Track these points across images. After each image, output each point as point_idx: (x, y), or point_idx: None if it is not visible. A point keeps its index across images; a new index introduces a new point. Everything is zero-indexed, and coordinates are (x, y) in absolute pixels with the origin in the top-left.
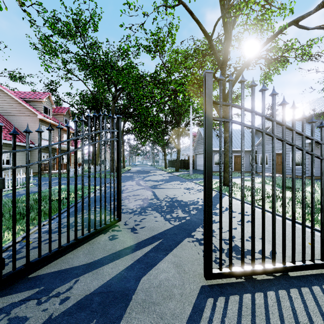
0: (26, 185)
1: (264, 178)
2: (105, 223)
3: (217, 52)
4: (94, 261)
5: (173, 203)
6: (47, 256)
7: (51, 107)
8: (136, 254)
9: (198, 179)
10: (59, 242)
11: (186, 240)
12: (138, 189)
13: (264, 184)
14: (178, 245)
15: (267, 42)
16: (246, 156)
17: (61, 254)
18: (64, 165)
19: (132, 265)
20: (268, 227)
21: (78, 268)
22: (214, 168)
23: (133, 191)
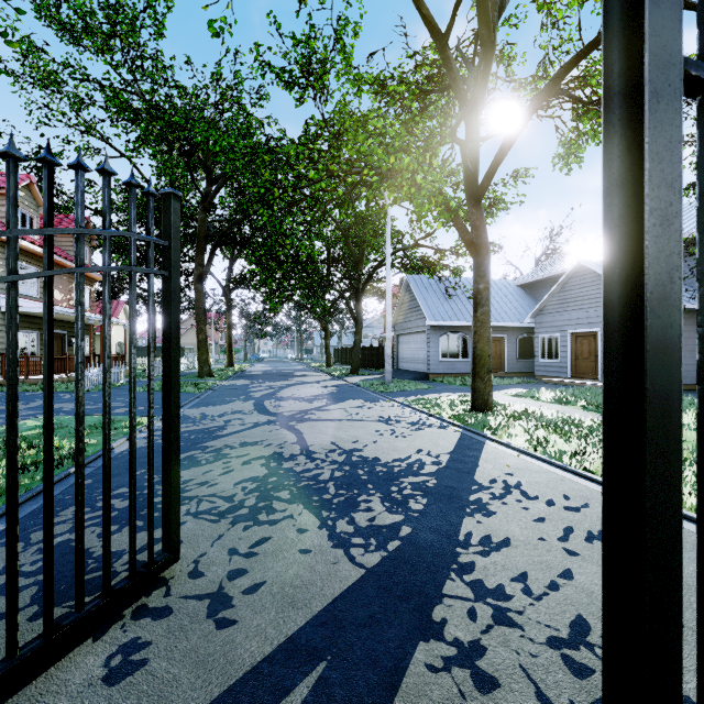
0: None
1: None
2: (103, 587)
3: (459, 79)
4: None
5: (355, 469)
6: None
7: (36, 212)
8: None
9: (406, 393)
10: None
11: (419, 661)
12: (258, 423)
13: None
14: (394, 702)
15: (592, 47)
16: (509, 339)
17: None
18: (70, 360)
19: None
20: None
21: None
22: (441, 366)
23: (245, 431)
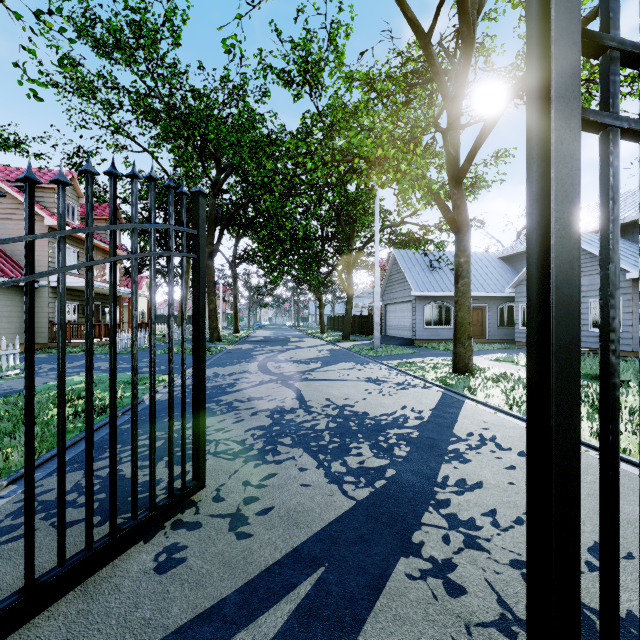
0: None
1: None
2: (150, 503)
3: (441, 73)
4: None
5: (347, 421)
6: None
7: (77, 201)
8: None
9: (393, 357)
10: None
11: (400, 571)
12: (262, 381)
13: None
14: (379, 598)
15: None
16: (490, 307)
17: None
18: (104, 327)
19: None
20: (622, 506)
21: None
22: (426, 333)
23: (251, 388)
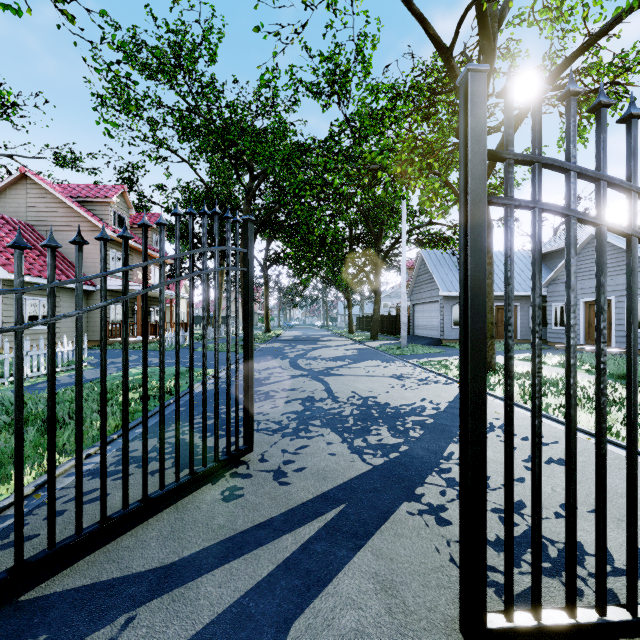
0: (15, 376)
1: (635, 365)
2: (215, 457)
3: None
4: (180, 560)
5: (369, 409)
6: (69, 546)
7: (127, 213)
8: (282, 544)
9: (419, 356)
10: (103, 509)
11: (402, 509)
12: (294, 376)
13: (633, 382)
14: (384, 523)
15: (582, 50)
16: (522, 307)
17: (108, 537)
18: (151, 326)
19: (272, 578)
20: None
21: (140, 578)
22: (453, 333)
23: (284, 381)
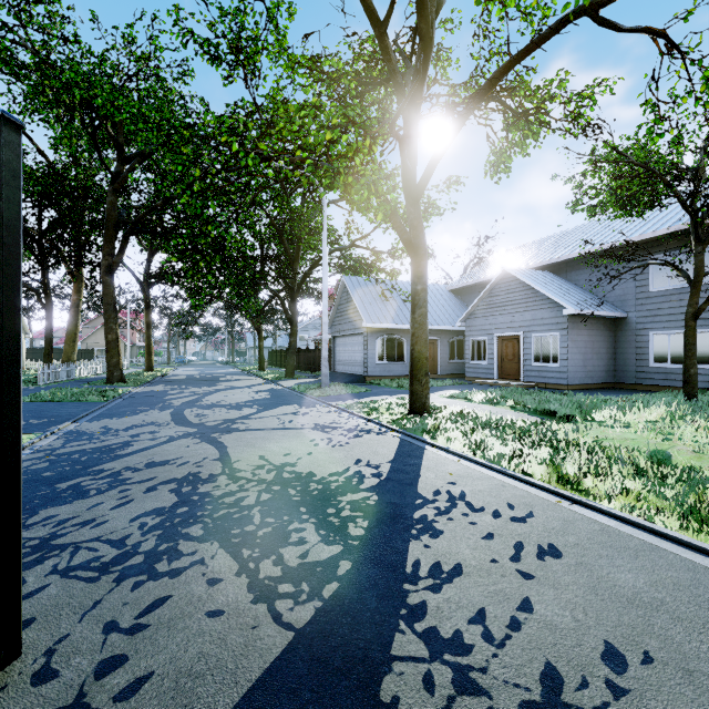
0: None
1: None
2: None
3: (398, 72)
4: None
5: (286, 489)
6: None
7: None
8: None
9: (343, 397)
10: None
11: None
12: (173, 437)
13: None
14: None
15: (525, 54)
16: (442, 341)
17: None
18: None
19: None
20: (614, 576)
21: None
22: (378, 369)
23: (155, 448)
